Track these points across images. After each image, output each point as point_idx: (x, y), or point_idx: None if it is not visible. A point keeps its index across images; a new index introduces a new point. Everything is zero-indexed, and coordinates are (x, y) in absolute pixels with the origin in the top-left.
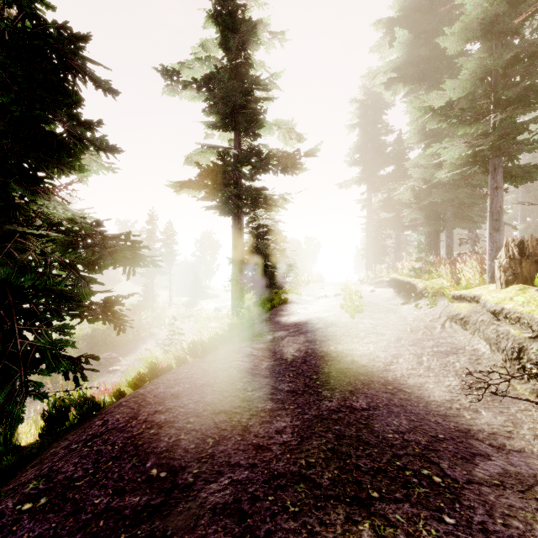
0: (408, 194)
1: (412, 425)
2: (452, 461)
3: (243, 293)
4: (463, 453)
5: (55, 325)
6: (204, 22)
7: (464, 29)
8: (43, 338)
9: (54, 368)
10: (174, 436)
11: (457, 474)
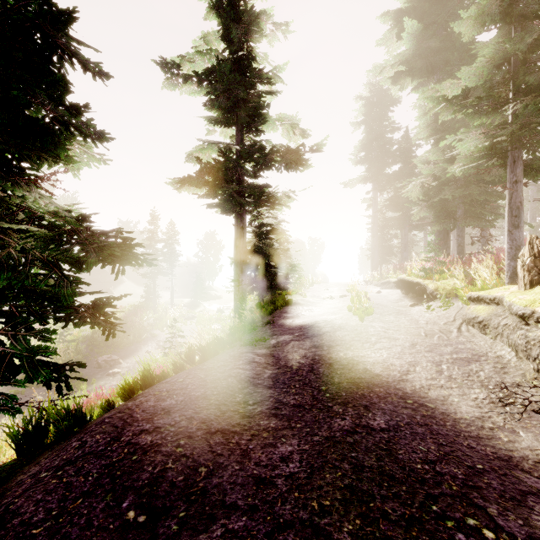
0: (417, 192)
1: (442, 451)
2: (501, 503)
3: (245, 294)
4: (511, 491)
5: (35, 330)
6: (205, 13)
7: (481, 11)
8: (21, 344)
9: (31, 378)
10: (160, 465)
11: (512, 525)
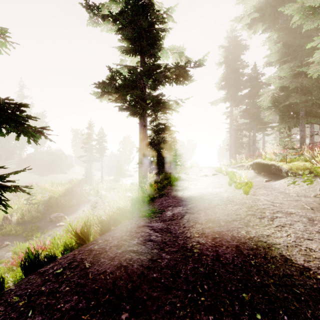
0: (268, 101)
1: None
2: None
3: (147, 173)
4: None
5: None
6: None
7: None
8: None
9: None
10: None
11: None
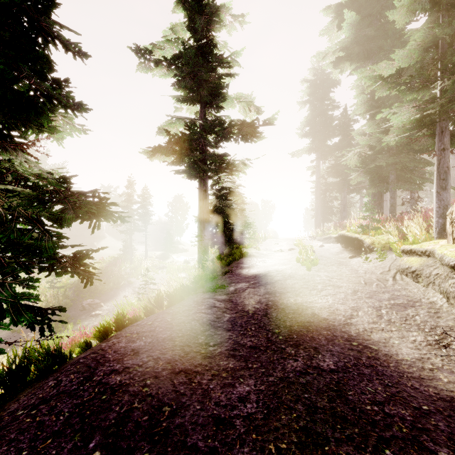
0: (355, 160)
1: (389, 392)
2: (450, 446)
3: (208, 248)
4: None
5: (21, 278)
6: (173, 7)
7: (413, 0)
8: (7, 291)
9: (16, 322)
10: (126, 404)
11: None
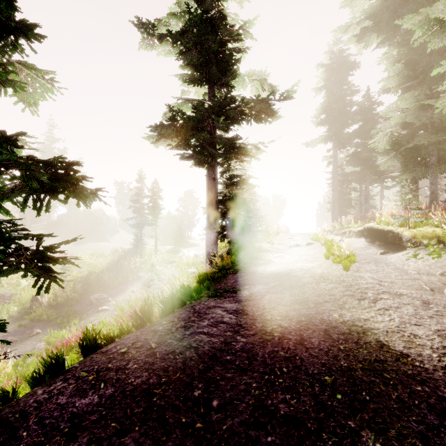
0: (384, 142)
1: None
2: None
3: (217, 241)
4: None
5: None
6: None
7: None
8: None
9: None
10: None
11: None
